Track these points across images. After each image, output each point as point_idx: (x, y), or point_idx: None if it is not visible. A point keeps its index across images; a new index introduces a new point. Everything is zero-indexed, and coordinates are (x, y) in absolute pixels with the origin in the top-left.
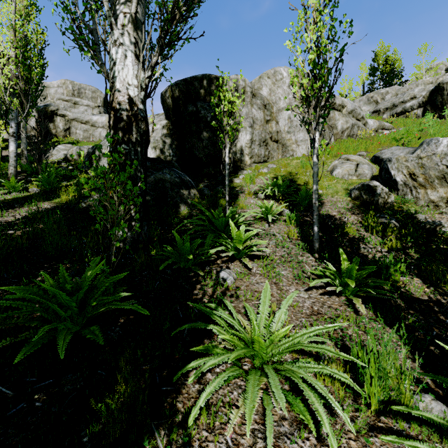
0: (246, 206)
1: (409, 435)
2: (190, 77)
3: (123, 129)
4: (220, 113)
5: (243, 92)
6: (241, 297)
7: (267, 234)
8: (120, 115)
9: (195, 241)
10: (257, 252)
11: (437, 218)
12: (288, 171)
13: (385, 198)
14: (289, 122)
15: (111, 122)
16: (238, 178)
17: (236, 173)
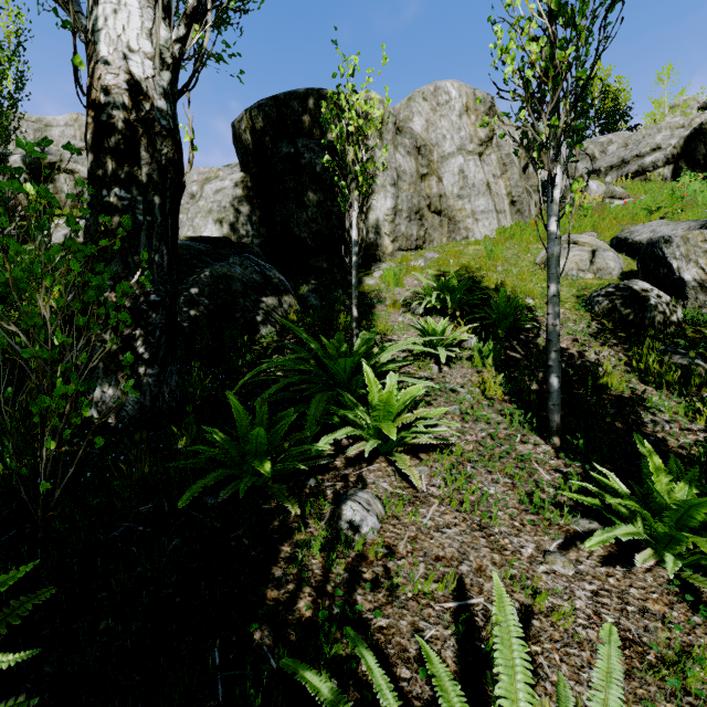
0: (390, 329)
1: None
2: (285, 93)
3: (116, 153)
4: (341, 138)
5: (381, 122)
6: (403, 588)
7: (439, 387)
8: (109, 119)
9: (283, 414)
10: (429, 439)
11: None
12: (463, 263)
13: (666, 314)
14: (461, 179)
15: (89, 136)
16: (371, 276)
17: (369, 268)
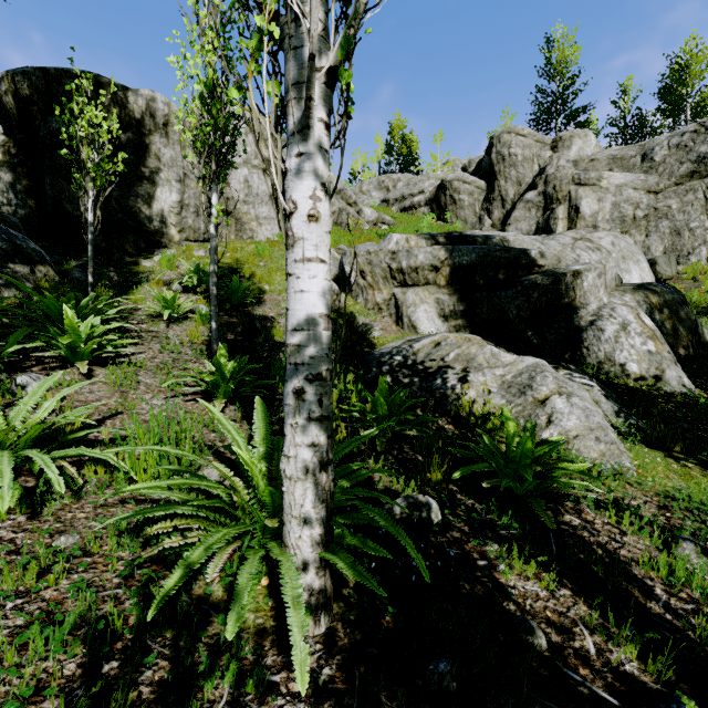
0: (145, 300)
1: (167, 500)
2: (56, 68)
3: None
4: (76, 138)
5: (167, 122)
6: None
7: (158, 336)
8: None
9: None
10: (111, 353)
11: (378, 322)
12: (235, 257)
13: (333, 298)
14: (246, 188)
15: None
16: (152, 259)
17: (152, 253)
